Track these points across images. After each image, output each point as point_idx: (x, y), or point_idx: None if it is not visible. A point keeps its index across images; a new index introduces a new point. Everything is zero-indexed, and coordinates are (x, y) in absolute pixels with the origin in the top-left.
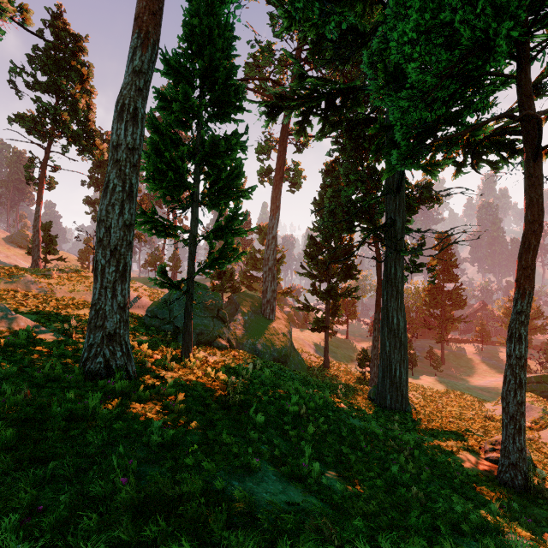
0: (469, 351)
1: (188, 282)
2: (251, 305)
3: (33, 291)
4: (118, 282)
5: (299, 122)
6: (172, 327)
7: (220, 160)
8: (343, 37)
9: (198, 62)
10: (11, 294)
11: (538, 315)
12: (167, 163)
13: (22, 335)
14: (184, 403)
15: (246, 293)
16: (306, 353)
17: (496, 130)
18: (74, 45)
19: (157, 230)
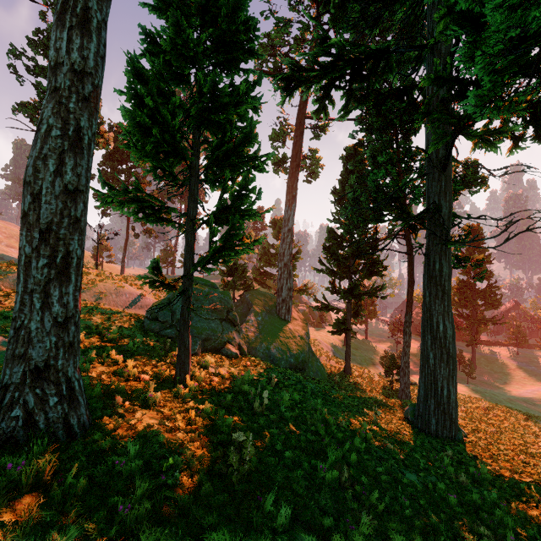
0: (503, 355)
1: (185, 281)
2: (265, 304)
3: None
4: (54, 282)
5: (319, 98)
6: (174, 332)
7: (224, 114)
8: None
9: None
10: None
11: None
12: (151, 118)
13: None
14: (155, 489)
15: (259, 291)
16: (325, 356)
17: None
18: None
19: (146, 214)
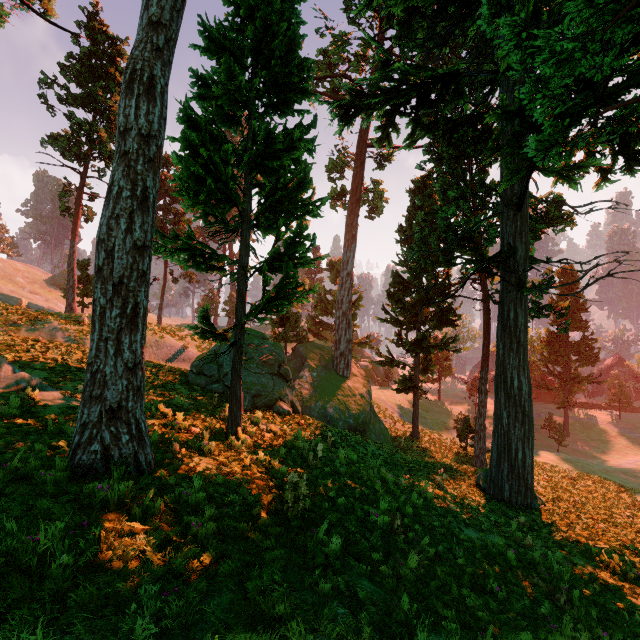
0: (602, 420)
1: (236, 331)
2: (320, 358)
3: (59, 340)
4: (125, 331)
5: (381, 126)
6: (221, 387)
7: (277, 161)
8: (441, 9)
9: (249, 34)
10: (28, 345)
11: None
12: (205, 167)
13: (14, 401)
14: (218, 518)
15: (314, 343)
16: (390, 418)
17: None
18: (113, 50)
19: (196, 261)
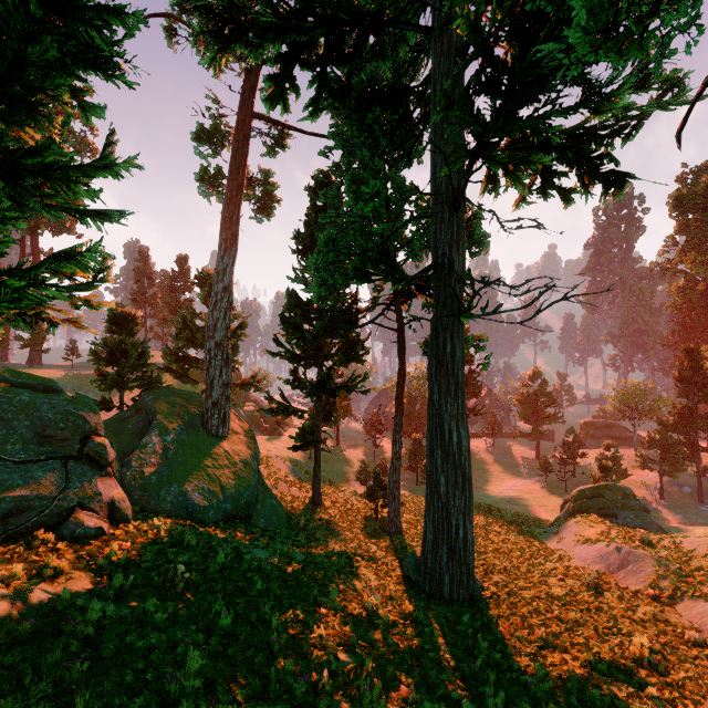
0: (481, 448)
1: None
2: (181, 411)
3: None
4: None
5: (274, 75)
6: None
7: None
8: None
9: None
10: None
11: (551, 401)
12: None
13: None
14: None
15: (172, 388)
16: (284, 483)
17: (582, 136)
18: None
19: None
